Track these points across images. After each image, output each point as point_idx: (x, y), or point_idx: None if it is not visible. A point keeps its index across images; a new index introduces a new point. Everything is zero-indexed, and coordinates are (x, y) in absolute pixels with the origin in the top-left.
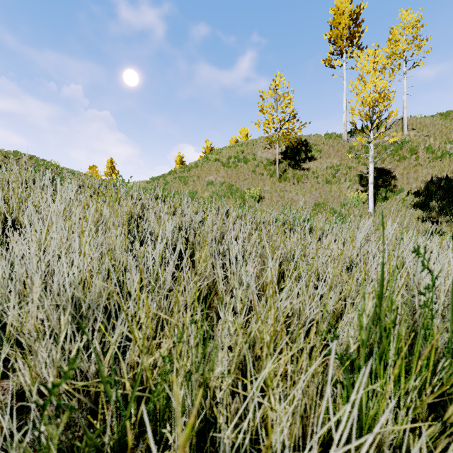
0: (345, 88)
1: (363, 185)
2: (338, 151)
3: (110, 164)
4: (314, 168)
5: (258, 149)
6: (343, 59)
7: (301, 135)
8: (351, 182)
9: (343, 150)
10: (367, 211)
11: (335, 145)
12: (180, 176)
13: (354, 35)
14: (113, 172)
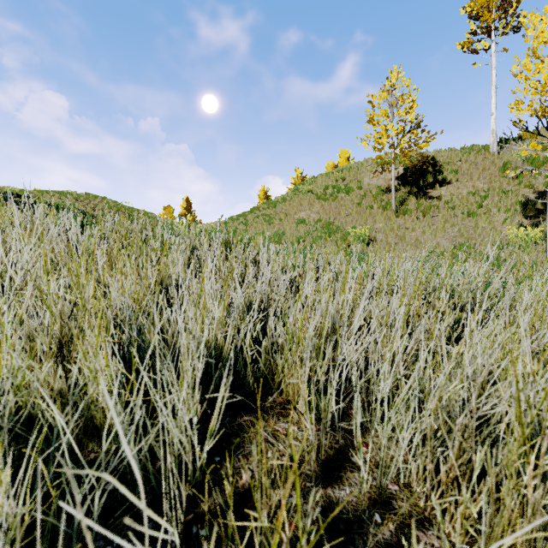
0: (494, 80)
1: (529, 216)
2: (485, 170)
3: (186, 203)
4: (448, 195)
5: (365, 175)
6: (491, 38)
7: (425, 152)
8: (509, 213)
9: (492, 168)
10: (545, 257)
11: (478, 162)
12: (263, 214)
13: (509, 1)
14: (189, 212)
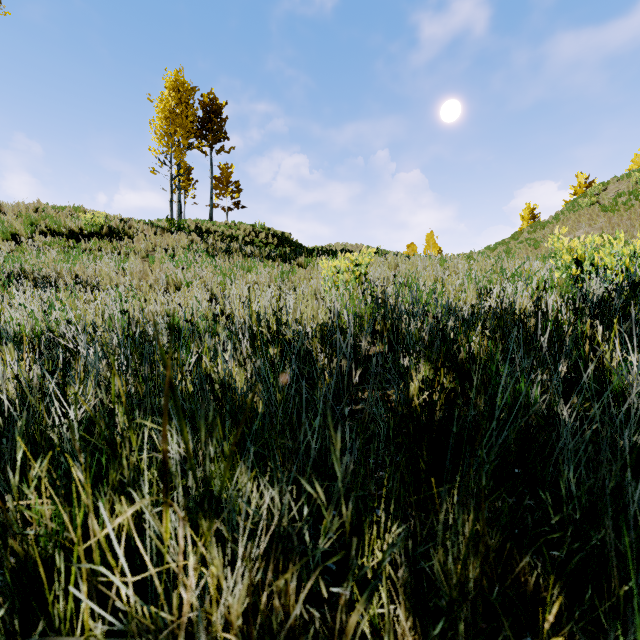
0: None
1: None
2: None
3: (430, 238)
4: None
5: None
6: None
7: None
8: None
9: None
10: None
11: None
12: (527, 239)
13: None
14: (433, 247)
